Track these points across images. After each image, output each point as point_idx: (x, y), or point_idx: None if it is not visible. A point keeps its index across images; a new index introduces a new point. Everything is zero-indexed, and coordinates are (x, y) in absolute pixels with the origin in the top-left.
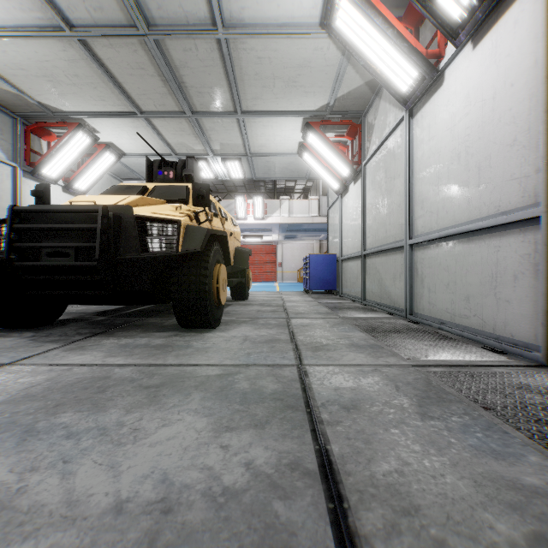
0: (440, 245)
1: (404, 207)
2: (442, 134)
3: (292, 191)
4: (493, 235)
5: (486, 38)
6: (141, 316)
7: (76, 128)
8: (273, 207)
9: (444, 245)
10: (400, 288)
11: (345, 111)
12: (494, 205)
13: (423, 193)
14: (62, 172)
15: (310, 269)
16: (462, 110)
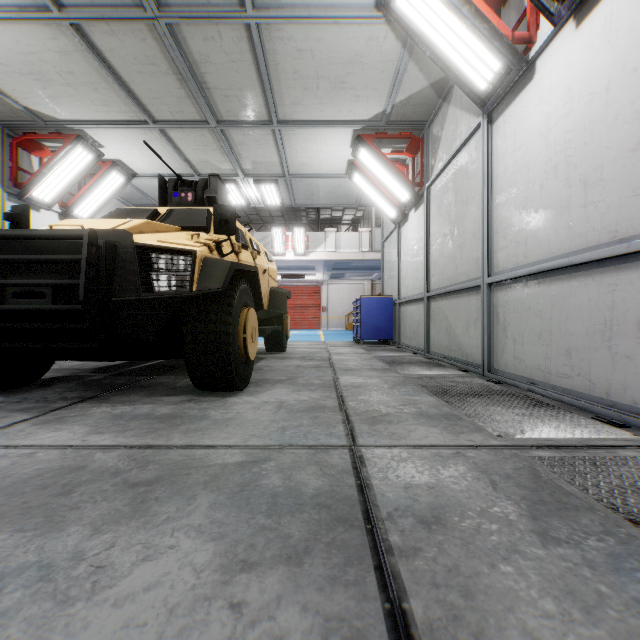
0: (530, 284)
1: (481, 237)
2: (532, 141)
3: (339, 222)
4: (606, 270)
5: (596, 11)
6: (150, 373)
7: (74, 140)
8: (317, 241)
9: (535, 283)
10: (475, 338)
11: (405, 121)
12: (607, 230)
13: (506, 218)
14: (58, 195)
15: (361, 314)
16: (561, 109)
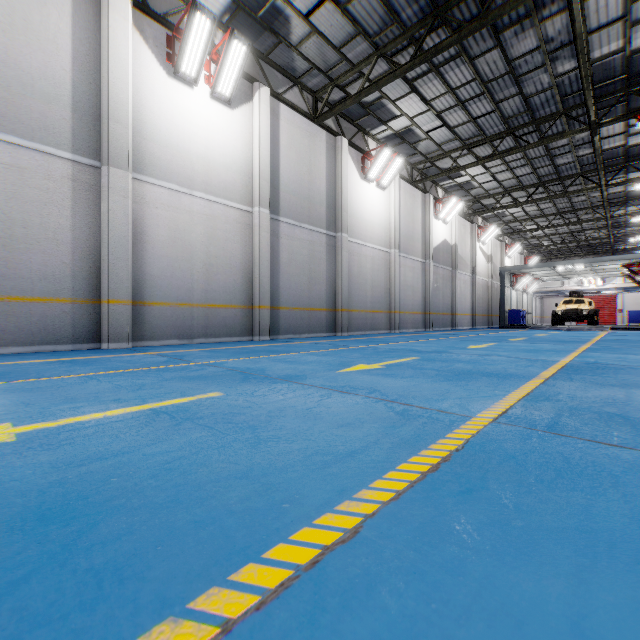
0: None
1: None
2: None
3: (632, 249)
4: None
5: None
6: None
7: (538, 279)
8: (609, 278)
9: None
10: None
11: (636, 269)
12: None
13: None
14: (529, 290)
15: (627, 316)
16: None
